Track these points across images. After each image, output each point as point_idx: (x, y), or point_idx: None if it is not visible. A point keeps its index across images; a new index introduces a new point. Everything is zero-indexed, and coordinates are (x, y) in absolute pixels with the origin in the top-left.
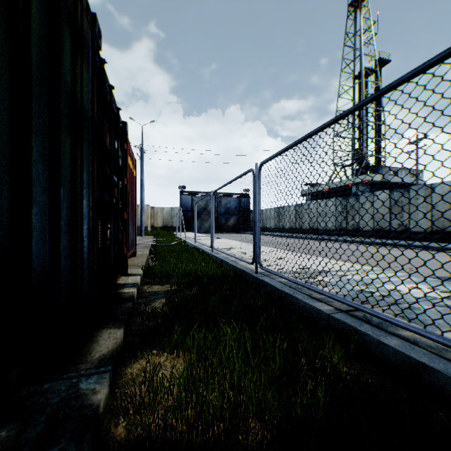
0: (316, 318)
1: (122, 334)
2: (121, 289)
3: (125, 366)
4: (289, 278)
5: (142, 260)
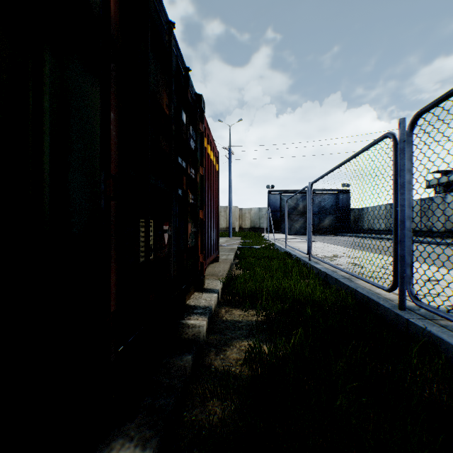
0: None
1: None
2: (187, 317)
3: None
4: None
5: (224, 267)
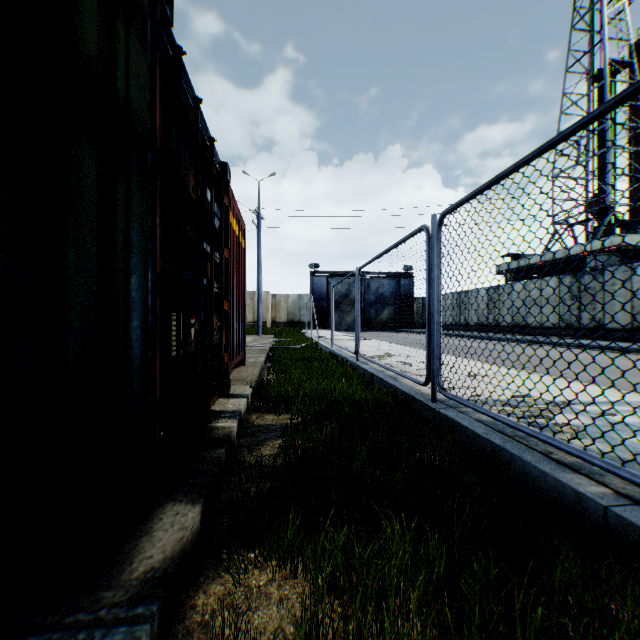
0: (571, 507)
1: (198, 516)
2: (214, 421)
3: (196, 587)
4: (501, 418)
5: (253, 371)
